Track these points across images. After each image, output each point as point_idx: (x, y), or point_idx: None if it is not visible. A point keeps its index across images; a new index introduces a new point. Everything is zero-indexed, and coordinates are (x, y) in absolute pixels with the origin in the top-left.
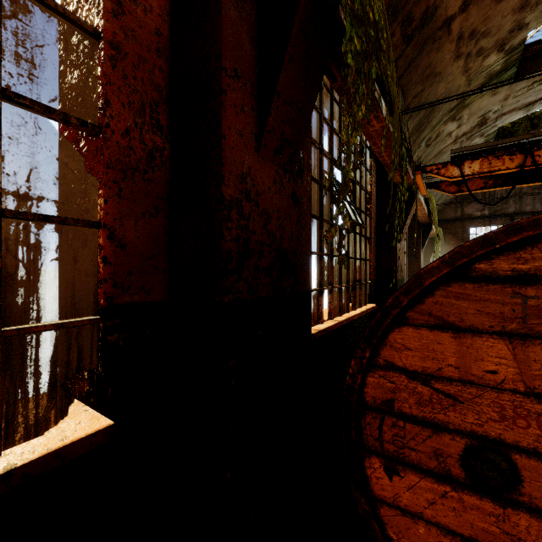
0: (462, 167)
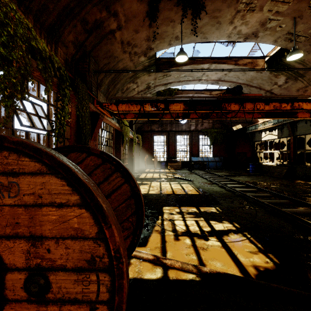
0: (118, 106)
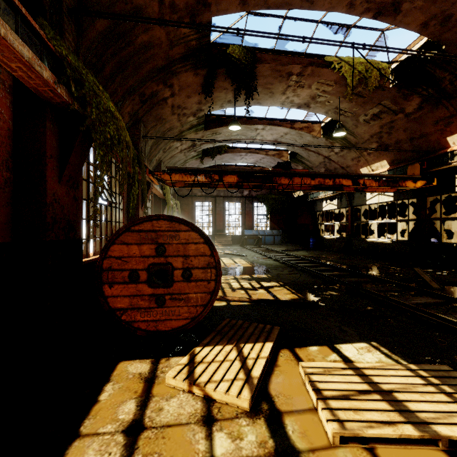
0: (171, 176)
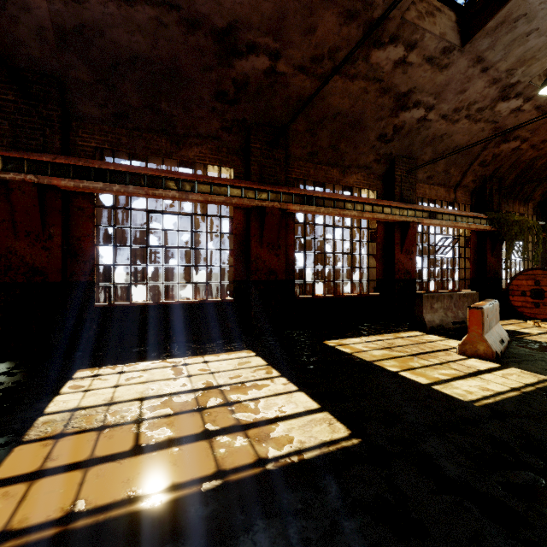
0: None
